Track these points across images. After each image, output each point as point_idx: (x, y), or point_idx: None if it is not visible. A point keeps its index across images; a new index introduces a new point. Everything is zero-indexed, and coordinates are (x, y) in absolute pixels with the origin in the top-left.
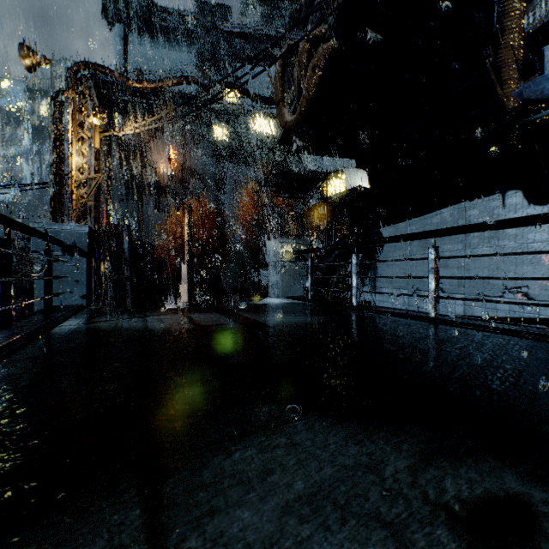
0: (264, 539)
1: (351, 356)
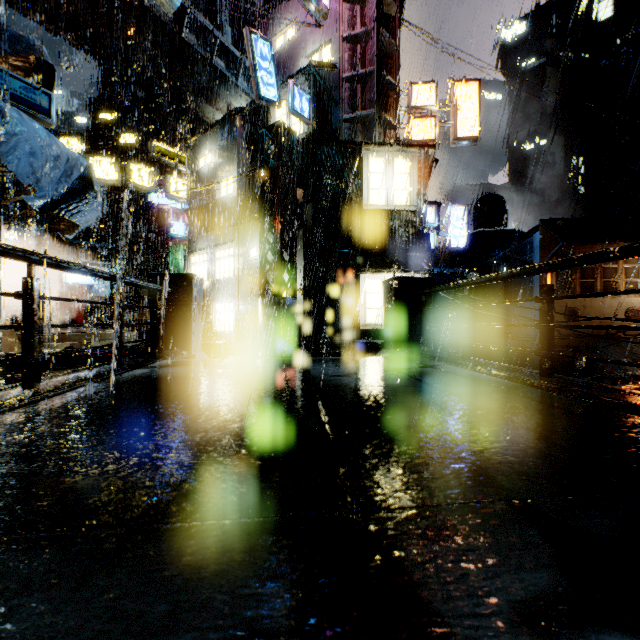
0: (394, 378)
1: (286, 406)
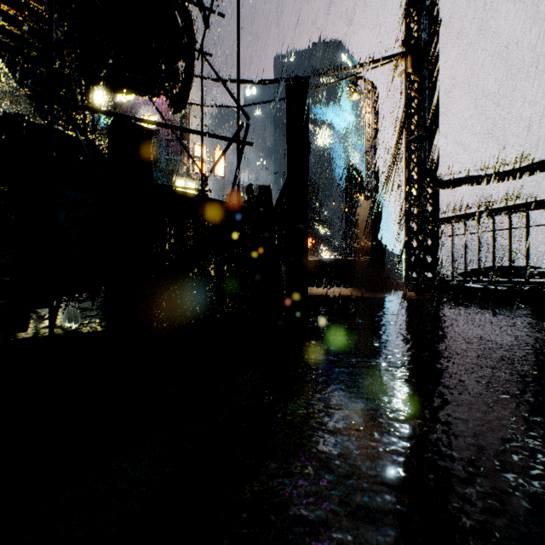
0: None
1: None
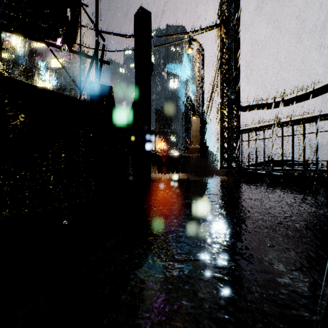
0: None
1: None
